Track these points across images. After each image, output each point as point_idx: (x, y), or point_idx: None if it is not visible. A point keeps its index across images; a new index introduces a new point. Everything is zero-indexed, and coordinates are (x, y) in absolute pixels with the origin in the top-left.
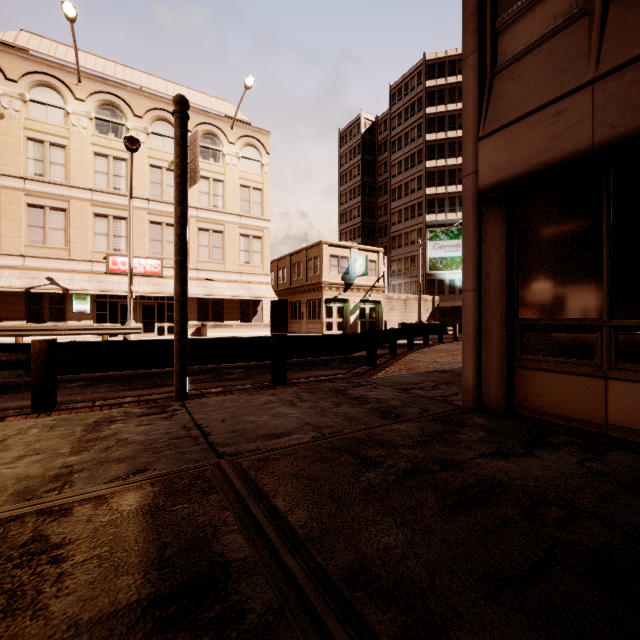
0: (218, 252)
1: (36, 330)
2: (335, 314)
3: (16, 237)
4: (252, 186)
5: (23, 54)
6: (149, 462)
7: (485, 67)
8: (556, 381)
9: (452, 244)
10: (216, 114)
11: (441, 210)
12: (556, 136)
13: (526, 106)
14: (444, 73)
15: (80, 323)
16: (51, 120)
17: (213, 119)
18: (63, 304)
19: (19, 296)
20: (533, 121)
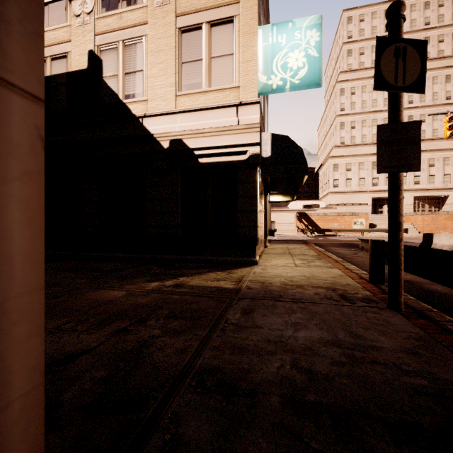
0: None
1: None
2: None
3: None
4: None
5: None
6: (256, 290)
7: None
8: None
9: None
10: None
11: None
12: None
13: None
14: None
15: None
16: None
17: None
18: None
19: None
20: None
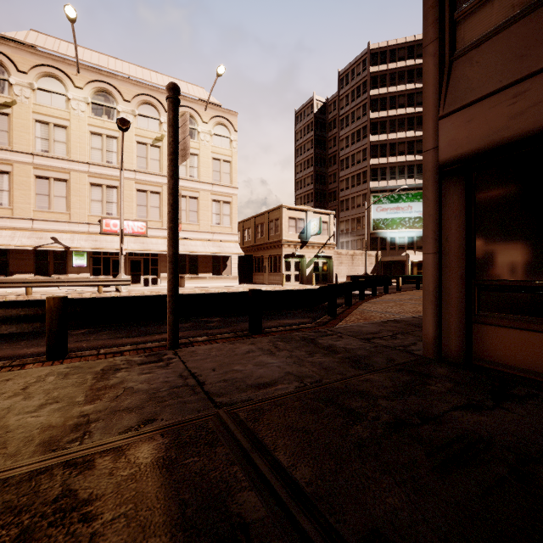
0: (194, 215)
1: (43, 282)
2: (293, 268)
3: (26, 203)
4: (222, 159)
5: (32, 50)
6: (156, 412)
7: (444, 54)
8: (513, 336)
9: (393, 207)
10: (192, 98)
11: (383, 178)
12: (516, 115)
13: (485, 88)
14: (386, 60)
15: (79, 276)
16: (55, 105)
17: (189, 102)
18: (65, 260)
19: (29, 253)
20: (493, 102)
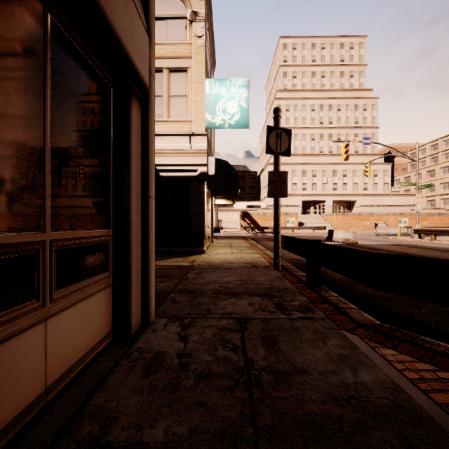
0: None
1: None
2: None
3: None
4: None
5: None
6: (204, 265)
7: None
8: None
9: None
10: None
11: None
12: None
13: None
14: None
15: None
16: None
17: None
18: None
19: None
20: None
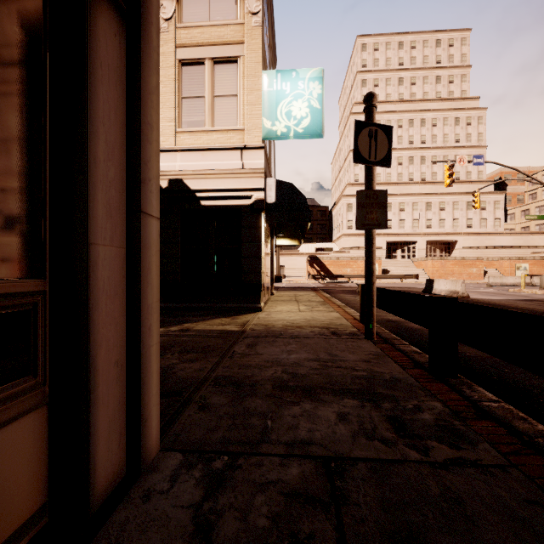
0: None
1: None
2: None
3: None
4: None
5: None
6: (260, 331)
7: None
8: None
9: None
10: None
11: None
12: None
13: None
14: None
15: None
16: None
17: None
18: None
19: None
20: None
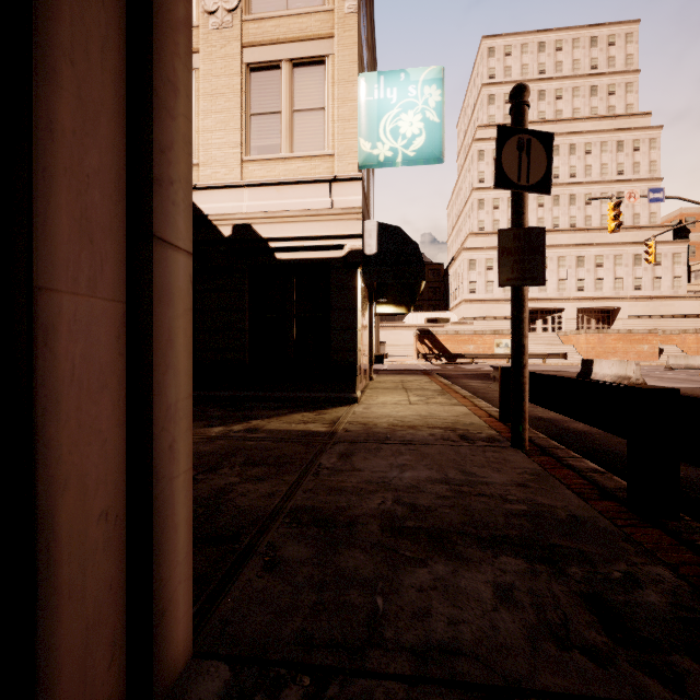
0: None
1: None
2: None
3: None
4: None
5: None
6: (356, 432)
7: None
8: None
9: None
10: None
11: None
12: None
13: None
14: None
15: None
16: None
17: None
18: None
19: None
20: None
